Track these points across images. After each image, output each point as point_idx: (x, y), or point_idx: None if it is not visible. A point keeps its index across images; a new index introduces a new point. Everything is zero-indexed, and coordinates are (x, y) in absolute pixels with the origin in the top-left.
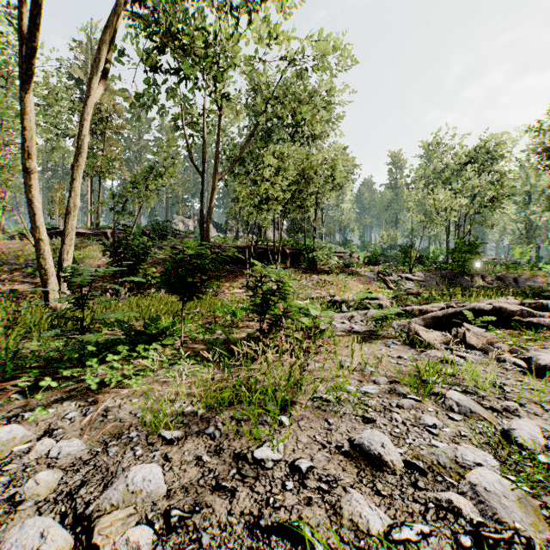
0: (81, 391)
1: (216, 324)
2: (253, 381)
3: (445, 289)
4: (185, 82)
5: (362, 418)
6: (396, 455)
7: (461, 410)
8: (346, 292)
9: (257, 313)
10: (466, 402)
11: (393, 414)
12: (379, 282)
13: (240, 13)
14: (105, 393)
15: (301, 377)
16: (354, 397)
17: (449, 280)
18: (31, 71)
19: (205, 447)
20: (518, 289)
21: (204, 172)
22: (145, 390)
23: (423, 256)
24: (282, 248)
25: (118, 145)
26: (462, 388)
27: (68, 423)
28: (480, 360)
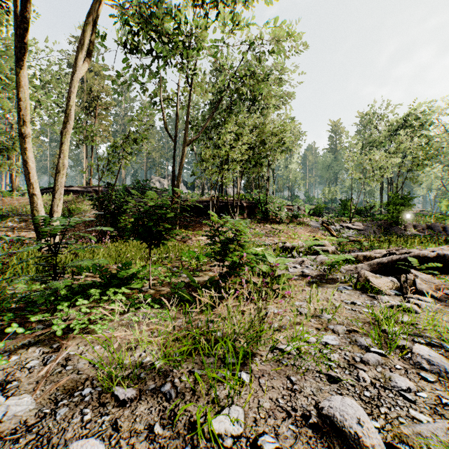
0: (49, 335)
1: (182, 269)
2: (213, 331)
3: (382, 236)
4: (158, 62)
5: (326, 376)
6: (377, 437)
7: (432, 369)
8: (295, 239)
9: (218, 259)
10: (437, 360)
11: (359, 372)
12: (323, 230)
13: (204, 3)
14: (68, 340)
15: (260, 326)
16: (315, 350)
17: (385, 229)
18: (25, 50)
19: (159, 411)
20: (447, 236)
21: (174, 138)
22: (108, 337)
23: (360, 208)
24: (240, 202)
25: (107, 120)
26: (425, 339)
27: (26, 373)
28: (440, 310)
